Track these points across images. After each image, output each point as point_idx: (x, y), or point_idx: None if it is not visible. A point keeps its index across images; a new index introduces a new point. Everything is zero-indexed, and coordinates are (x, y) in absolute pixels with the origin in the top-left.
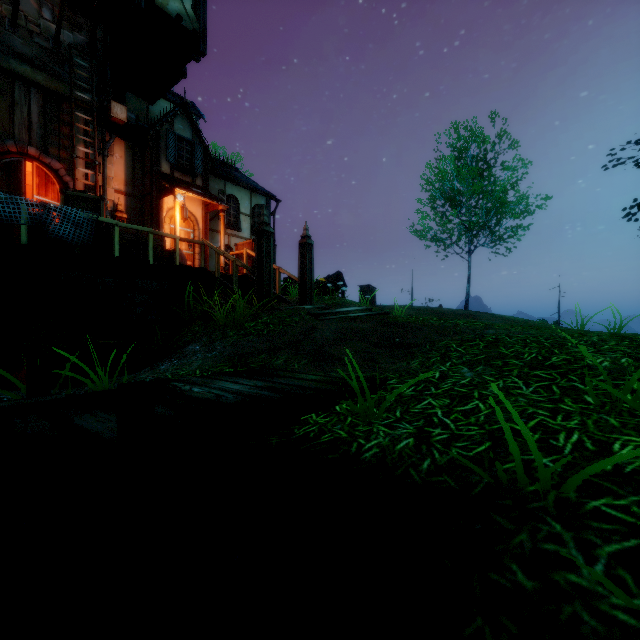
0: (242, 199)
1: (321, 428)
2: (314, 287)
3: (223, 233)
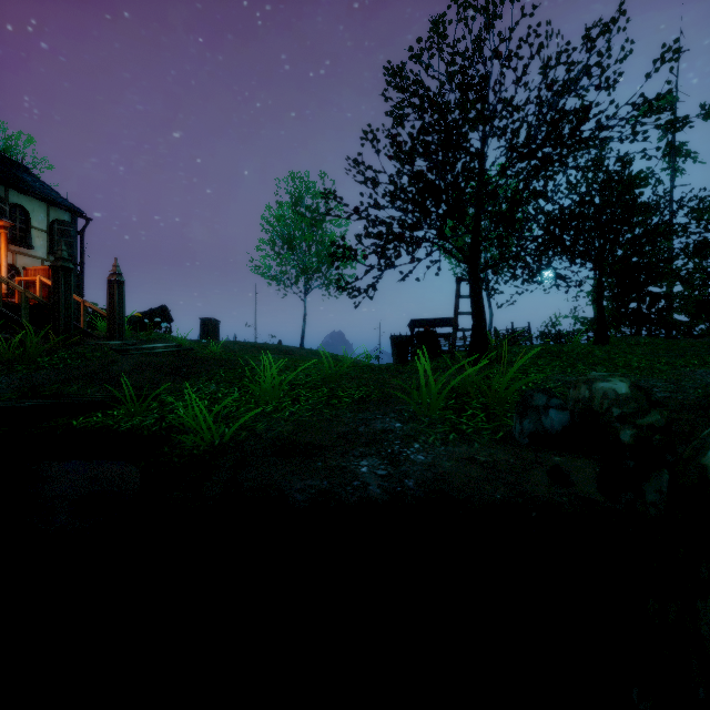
0: (34, 211)
1: (98, 423)
2: (134, 320)
3: (5, 253)
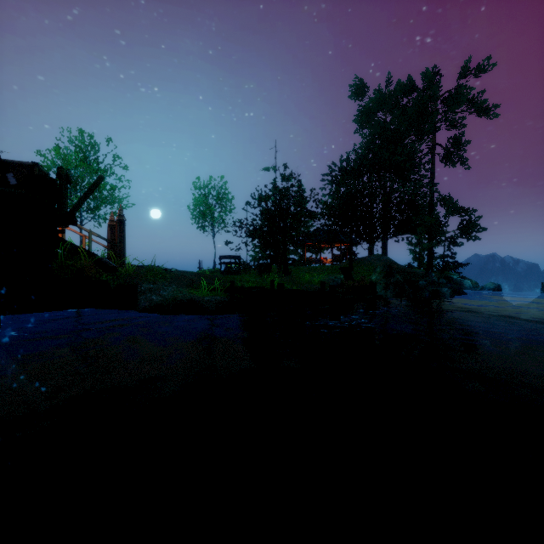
0: None
1: None
2: None
3: None
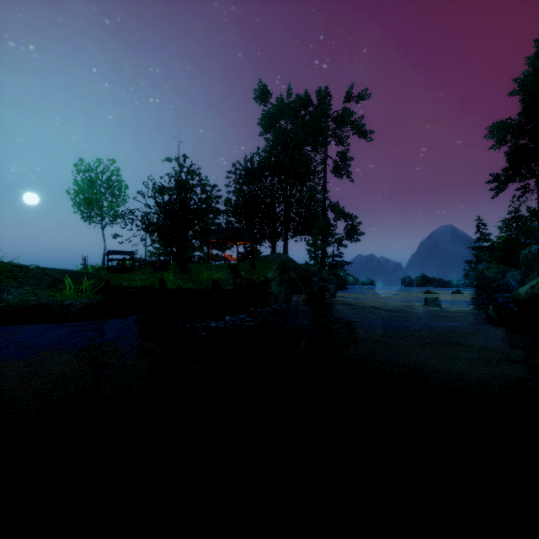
0: None
1: None
2: None
3: None
